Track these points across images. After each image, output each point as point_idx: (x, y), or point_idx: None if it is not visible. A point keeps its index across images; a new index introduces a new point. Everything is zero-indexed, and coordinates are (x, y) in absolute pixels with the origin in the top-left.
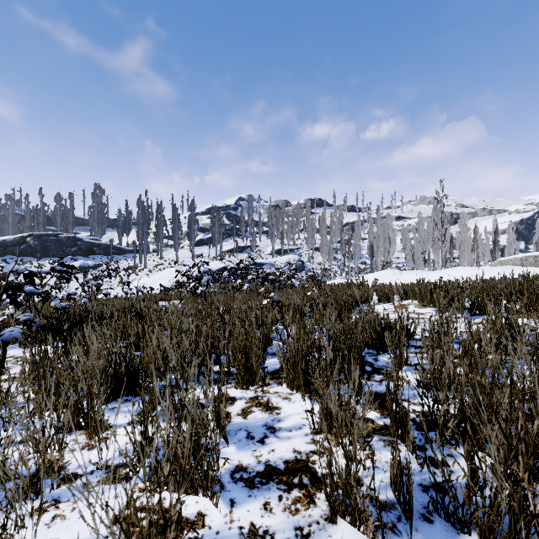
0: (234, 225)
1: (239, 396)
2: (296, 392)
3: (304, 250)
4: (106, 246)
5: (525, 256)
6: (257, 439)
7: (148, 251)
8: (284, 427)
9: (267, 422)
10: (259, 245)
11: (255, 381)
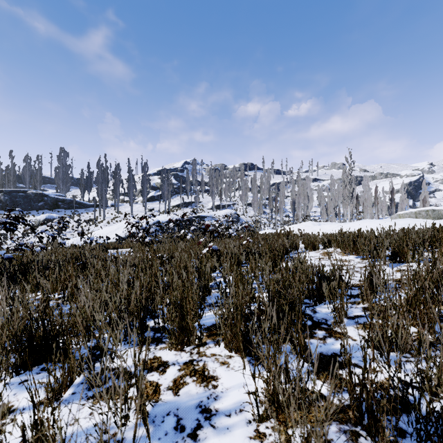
0: (181, 184)
1: (172, 360)
2: (237, 370)
3: (239, 205)
4: (70, 201)
5: (419, 210)
6: (188, 431)
7: (107, 205)
8: (221, 409)
9: (201, 400)
10: (202, 201)
11: (191, 340)
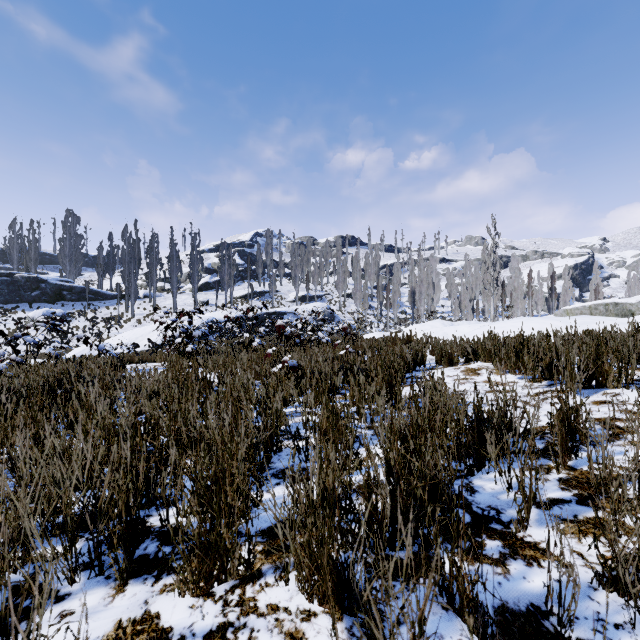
0: (249, 265)
1: (182, 625)
2: None
3: (334, 297)
4: (80, 290)
5: (595, 304)
6: None
7: (137, 296)
8: None
9: None
10: (280, 290)
11: (228, 569)
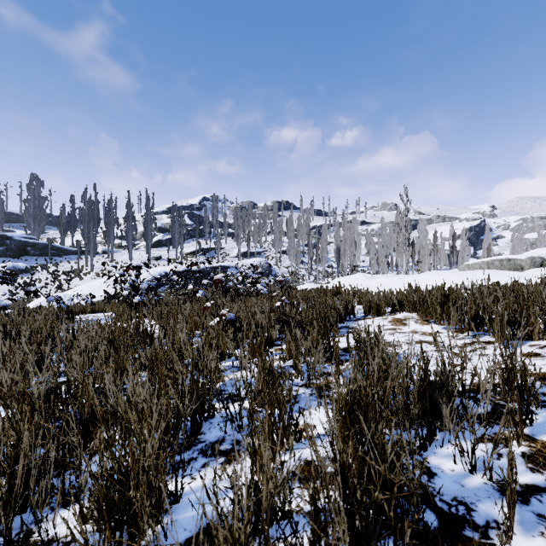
0: (197, 225)
1: None
2: None
3: (271, 253)
4: (43, 246)
5: (492, 260)
6: None
7: (96, 252)
8: None
9: None
10: (224, 247)
11: None
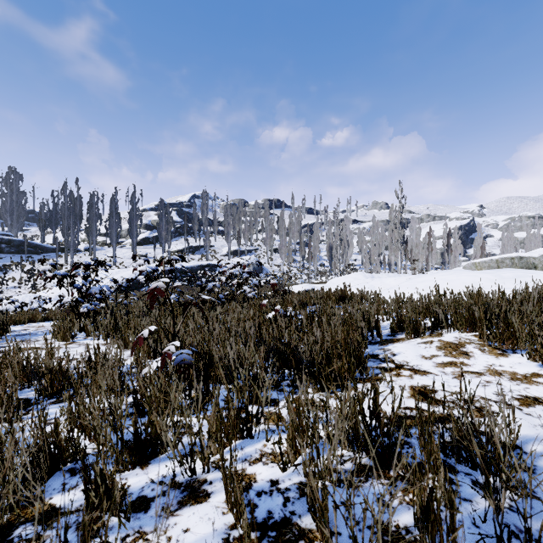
0: (185, 222)
1: None
2: None
3: (262, 251)
4: (19, 243)
5: (502, 258)
6: None
7: (76, 249)
8: None
9: None
10: (214, 245)
11: None
